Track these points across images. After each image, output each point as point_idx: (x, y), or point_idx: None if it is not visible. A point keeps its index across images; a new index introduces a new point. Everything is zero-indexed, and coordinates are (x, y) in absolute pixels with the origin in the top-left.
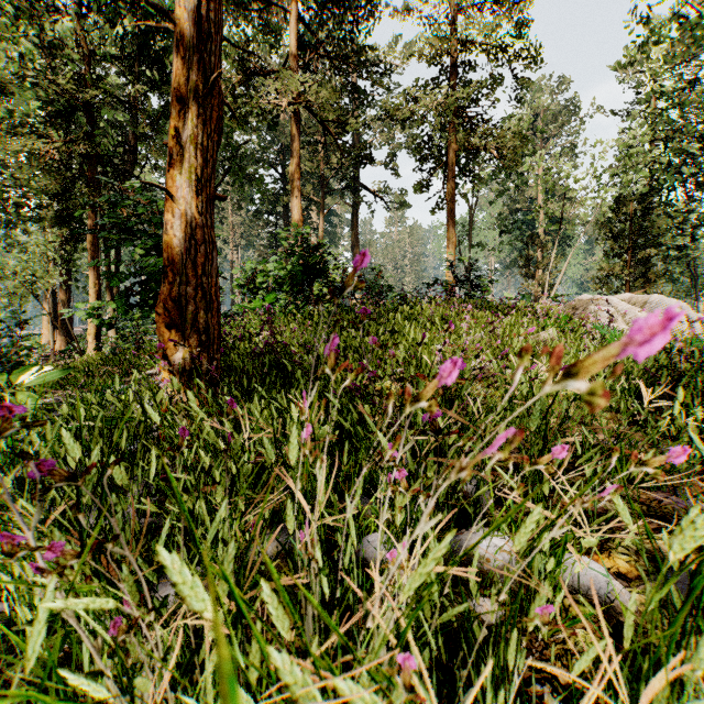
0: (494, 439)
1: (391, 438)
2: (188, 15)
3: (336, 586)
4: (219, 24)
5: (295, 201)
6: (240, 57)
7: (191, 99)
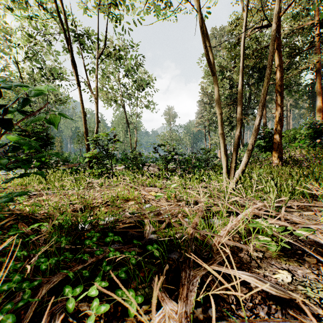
0: (322, 170)
1: (304, 169)
2: (277, 112)
3: (294, 179)
4: (282, 110)
5: (317, 98)
6: (289, 56)
7: (278, 124)
